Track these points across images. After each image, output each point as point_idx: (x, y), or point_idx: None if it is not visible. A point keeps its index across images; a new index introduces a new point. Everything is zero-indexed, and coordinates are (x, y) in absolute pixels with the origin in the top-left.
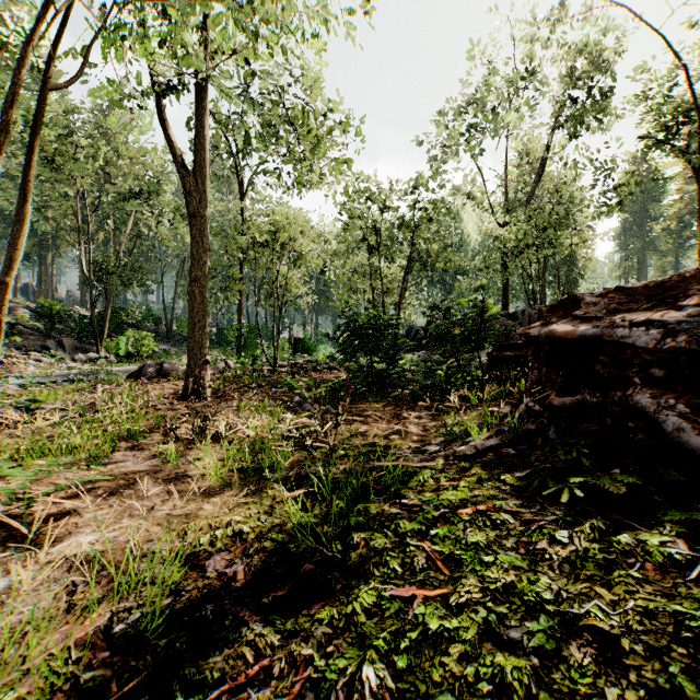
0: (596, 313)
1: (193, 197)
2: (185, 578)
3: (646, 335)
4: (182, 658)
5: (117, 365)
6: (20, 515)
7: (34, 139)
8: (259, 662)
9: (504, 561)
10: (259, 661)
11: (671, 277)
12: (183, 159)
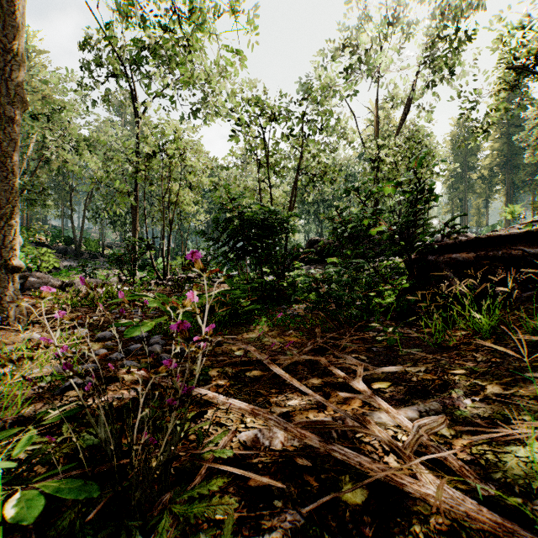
0: None
1: None
2: None
3: None
4: None
5: None
6: None
7: None
8: None
9: None
10: None
11: None
12: None
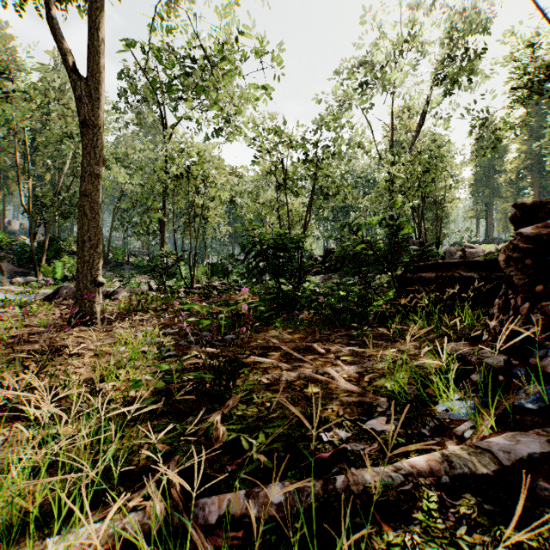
0: None
1: (82, 103)
2: None
3: None
4: None
5: (51, 288)
6: None
7: None
8: None
9: None
10: None
11: None
12: (73, 62)
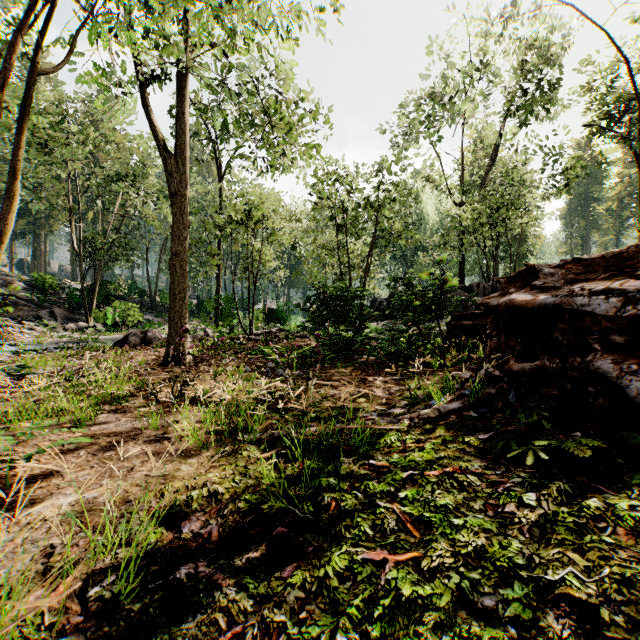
0: (554, 283)
1: (173, 177)
2: (161, 539)
3: (606, 303)
4: (154, 624)
5: (105, 334)
6: (4, 476)
7: (23, 121)
8: (232, 628)
9: (474, 524)
10: (232, 627)
11: (628, 248)
12: (164, 142)
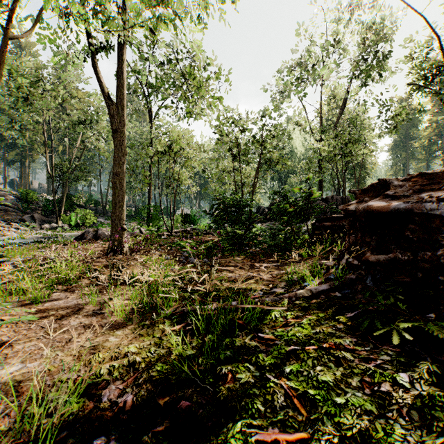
0: (404, 192)
1: (114, 118)
2: (82, 408)
3: None
4: None
5: (69, 232)
6: None
7: None
8: None
9: (355, 403)
10: None
11: None
12: (108, 93)
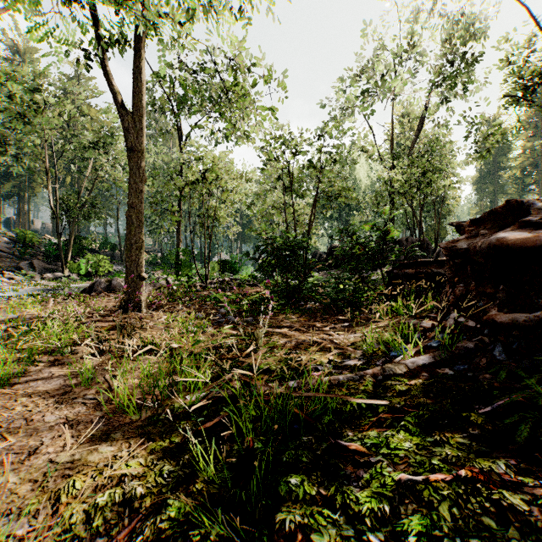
0: None
1: (130, 133)
2: None
3: None
4: None
5: (78, 282)
6: None
7: None
8: None
9: None
10: None
11: None
12: (122, 100)
